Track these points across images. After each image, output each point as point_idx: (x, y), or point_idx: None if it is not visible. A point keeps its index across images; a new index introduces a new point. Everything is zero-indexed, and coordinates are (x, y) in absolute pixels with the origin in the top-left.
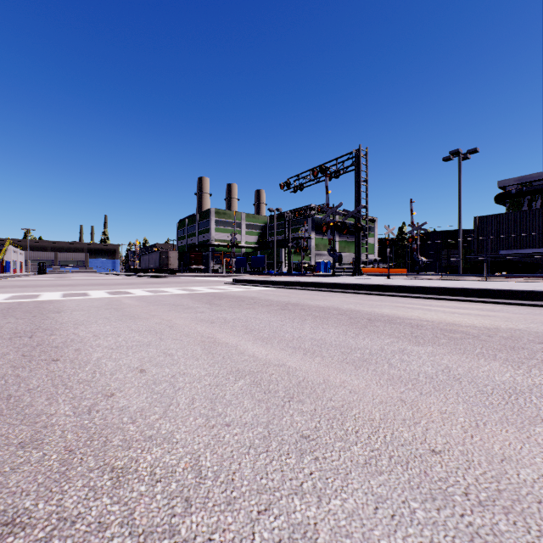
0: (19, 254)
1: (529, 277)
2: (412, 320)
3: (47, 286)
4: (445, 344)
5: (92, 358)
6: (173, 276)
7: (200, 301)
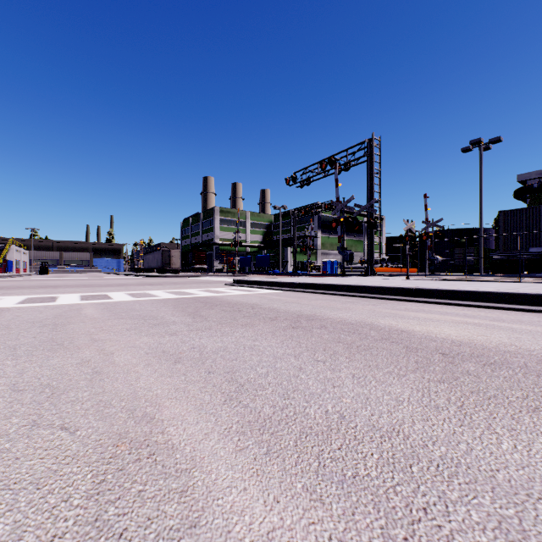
0: (23, 253)
1: None
2: (518, 355)
3: (26, 287)
4: None
5: None
6: (174, 275)
7: (183, 311)
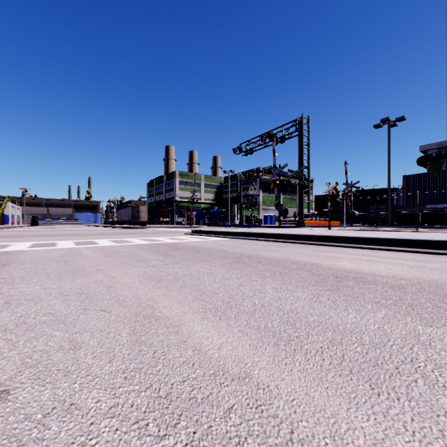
0: (17, 209)
1: None
2: (385, 277)
3: (27, 236)
4: None
5: None
6: (142, 227)
7: (156, 252)
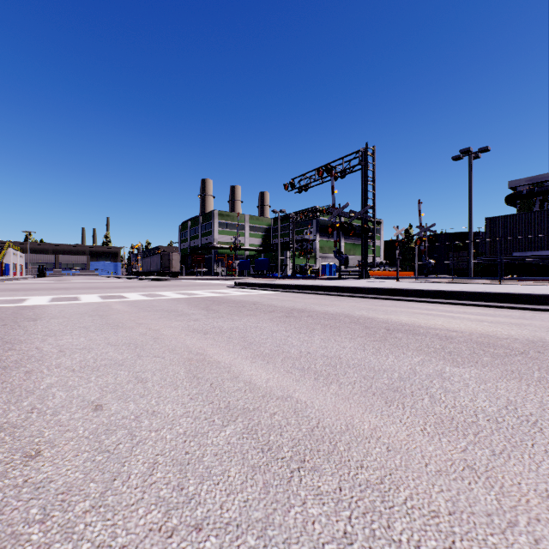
0: (20, 256)
1: (546, 280)
2: (438, 330)
3: (40, 289)
4: (490, 363)
5: (41, 385)
6: (174, 279)
7: (197, 307)
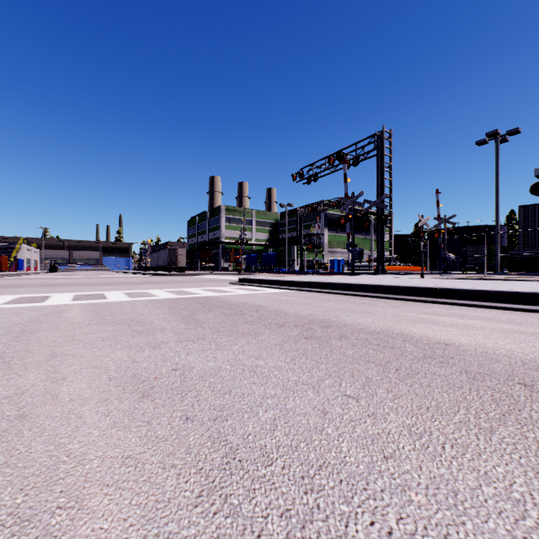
0: (34, 252)
1: None
2: None
3: (26, 286)
4: None
5: None
6: (179, 274)
7: (177, 314)
